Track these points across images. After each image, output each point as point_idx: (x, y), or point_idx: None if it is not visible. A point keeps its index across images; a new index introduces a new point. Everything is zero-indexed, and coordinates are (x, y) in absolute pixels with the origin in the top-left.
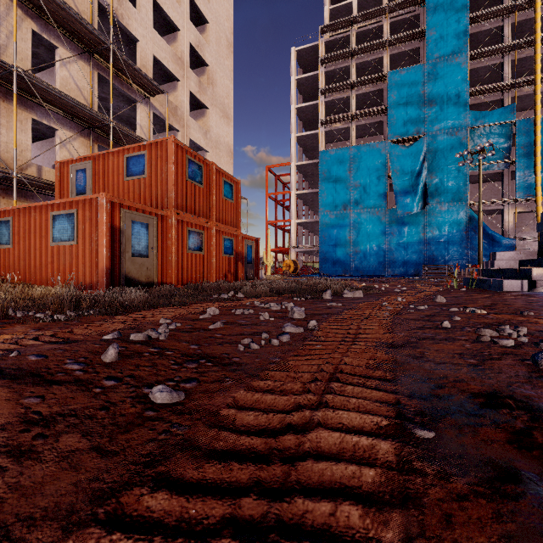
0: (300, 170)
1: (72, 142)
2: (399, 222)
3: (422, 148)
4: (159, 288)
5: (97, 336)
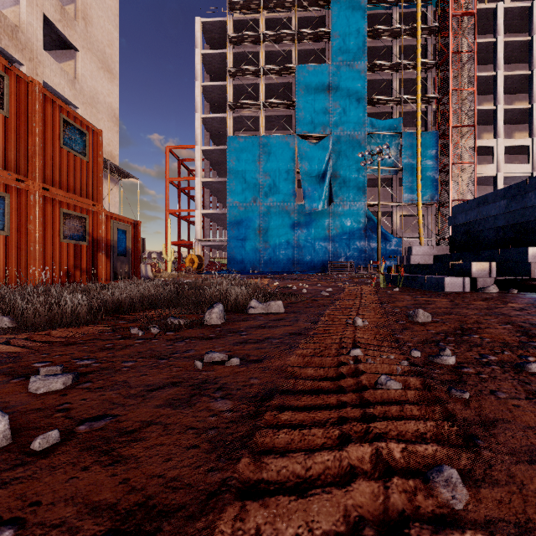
0: (207, 155)
1: None
2: (307, 218)
3: (328, 146)
4: None
5: None
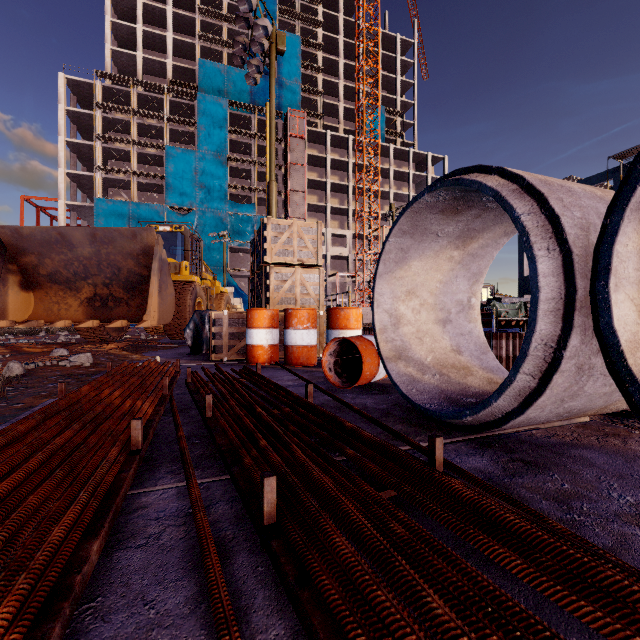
0: (73, 208)
1: None
2: None
3: (195, 219)
4: None
5: None
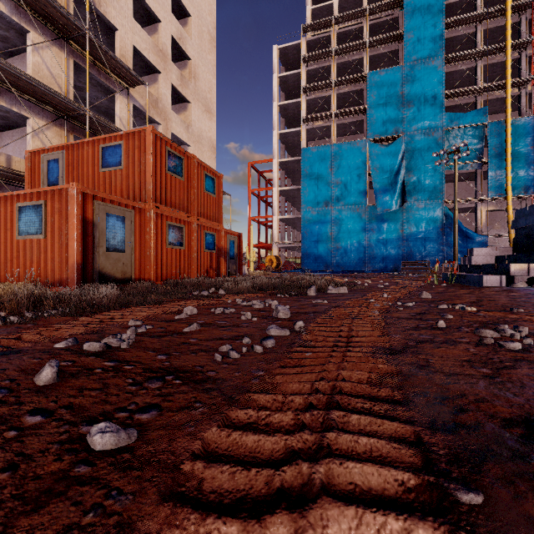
0: (283, 166)
1: (45, 131)
2: (378, 219)
3: (401, 147)
4: (135, 285)
5: (50, 343)
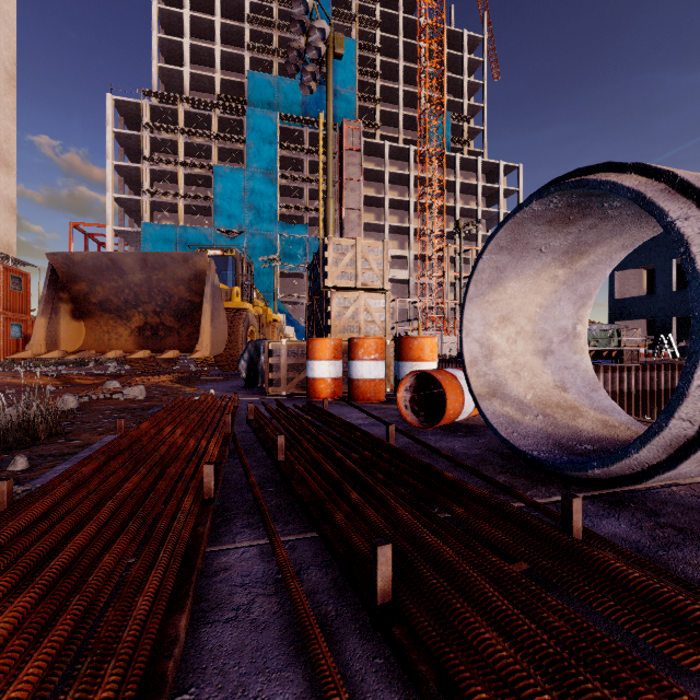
0: (121, 234)
1: None
2: None
3: (244, 242)
4: None
5: None
